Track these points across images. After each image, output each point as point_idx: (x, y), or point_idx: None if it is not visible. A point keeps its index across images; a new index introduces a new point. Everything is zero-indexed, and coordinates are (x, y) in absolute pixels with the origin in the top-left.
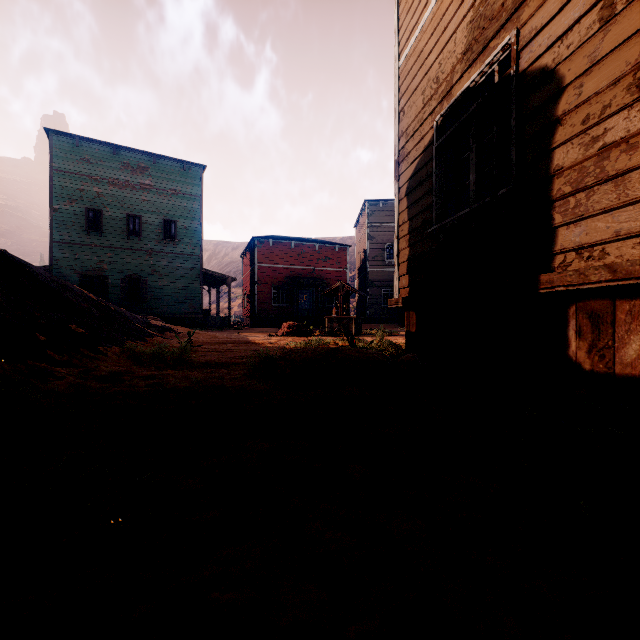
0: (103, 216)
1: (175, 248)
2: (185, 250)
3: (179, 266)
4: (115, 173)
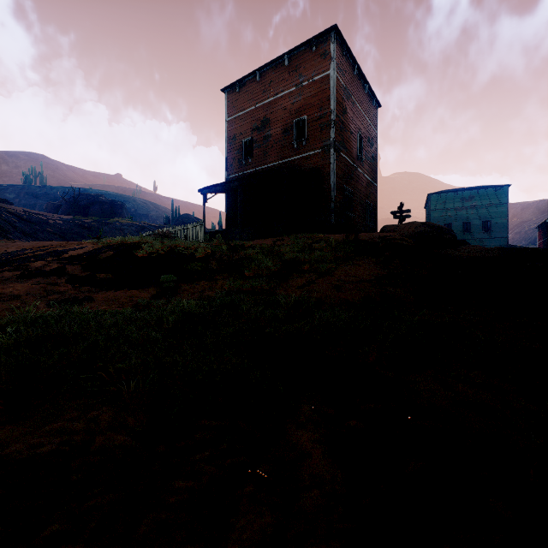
0: (451, 226)
1: (489, 235)
2: (496, 235)
3: (492, 245)
4: (457, 204)
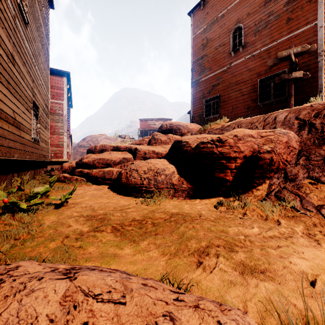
0: None
1: None
2: None
3: None
4: None
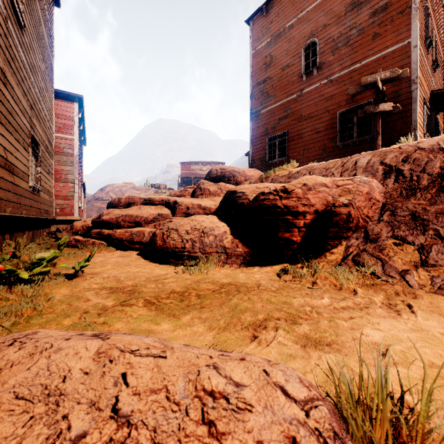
0: None
1: None
2: None
3: None
4: None
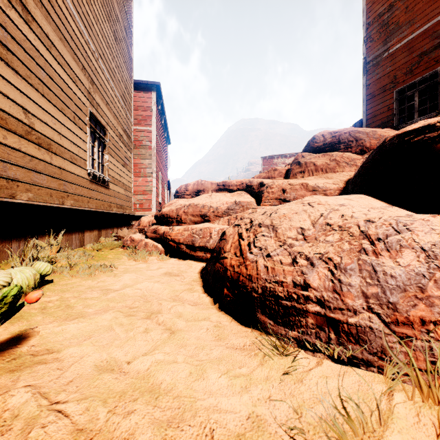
0: None
1: None
2: None
3: None
4: None
